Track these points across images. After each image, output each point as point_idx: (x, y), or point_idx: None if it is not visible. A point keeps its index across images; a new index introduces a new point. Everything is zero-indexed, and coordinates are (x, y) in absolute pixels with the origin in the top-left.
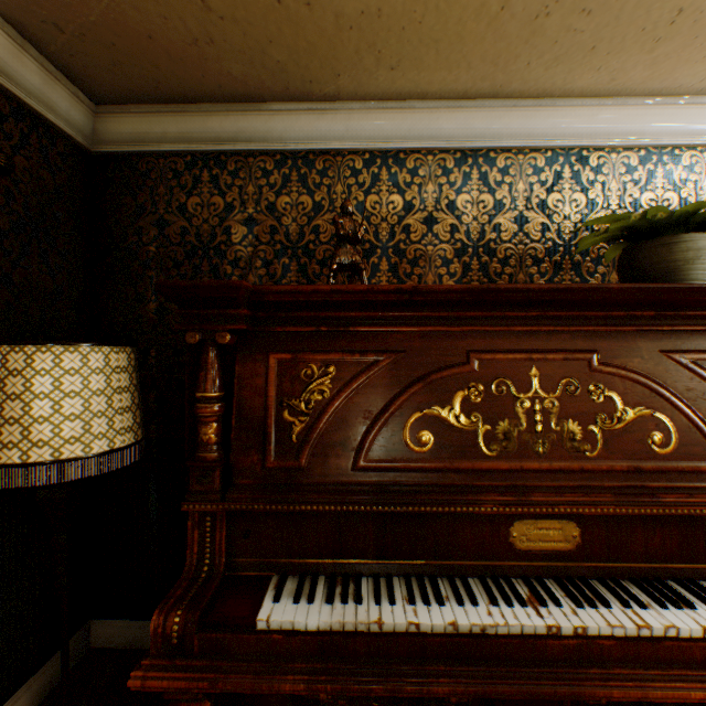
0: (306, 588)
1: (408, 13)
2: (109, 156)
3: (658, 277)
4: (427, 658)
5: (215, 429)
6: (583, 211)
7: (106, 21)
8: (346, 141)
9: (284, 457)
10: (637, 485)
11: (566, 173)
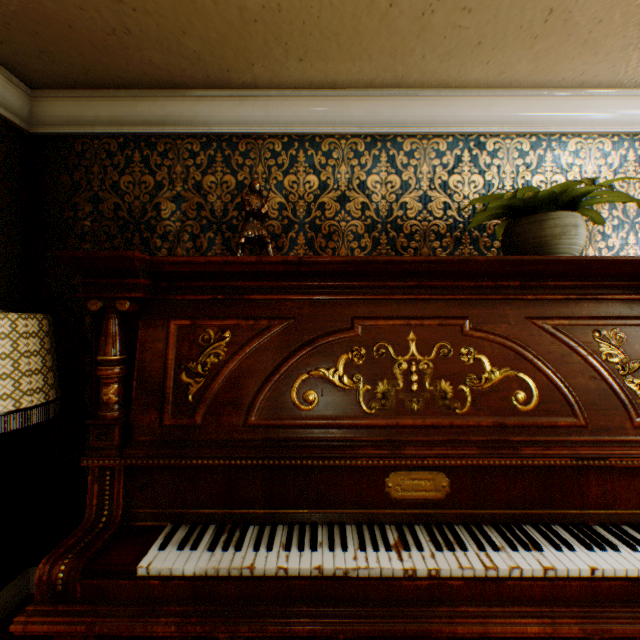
0: (194, 536)
1: (306, 8)
2: (47, 137)
3: (531, 251)
4: (293, 599)
5: (116, 390)
6: (480, 191)
7: (26, 11)
8: (266, 126)
9: (180, 415)
10: (500, 439)
11: (466, 157)
